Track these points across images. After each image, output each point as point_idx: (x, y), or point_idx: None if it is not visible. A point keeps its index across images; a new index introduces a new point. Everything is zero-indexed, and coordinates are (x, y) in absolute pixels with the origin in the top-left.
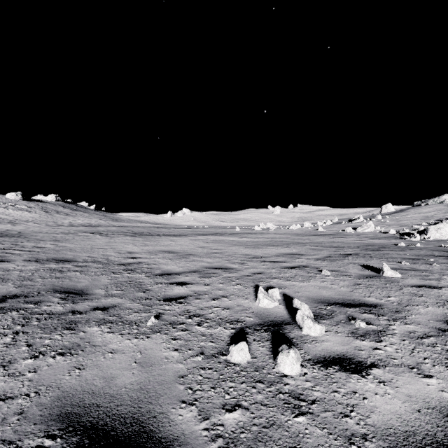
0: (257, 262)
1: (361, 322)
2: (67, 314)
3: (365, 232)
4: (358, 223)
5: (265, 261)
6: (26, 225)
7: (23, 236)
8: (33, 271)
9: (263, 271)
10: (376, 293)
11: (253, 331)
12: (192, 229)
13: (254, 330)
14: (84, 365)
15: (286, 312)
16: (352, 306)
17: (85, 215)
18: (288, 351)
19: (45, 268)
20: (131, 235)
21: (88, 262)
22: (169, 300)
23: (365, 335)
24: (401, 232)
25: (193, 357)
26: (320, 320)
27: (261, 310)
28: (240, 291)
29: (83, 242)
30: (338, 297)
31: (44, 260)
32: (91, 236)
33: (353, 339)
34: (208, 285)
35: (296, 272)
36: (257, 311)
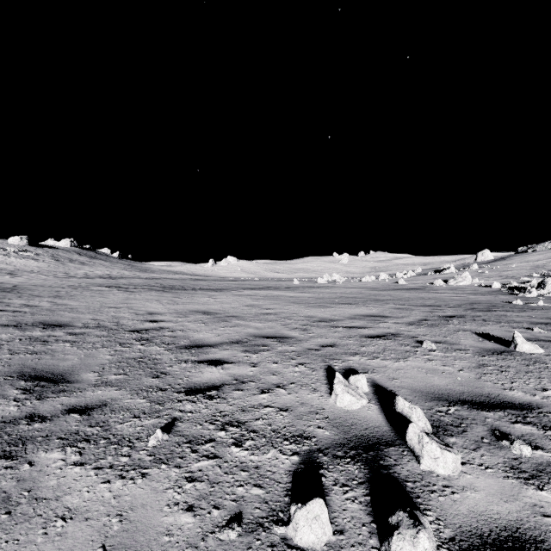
0: (325, 327)
1: (523, 445)
2: (19, 422)
3: (459, 286)
4: (449, 274)
5: (337, 326)
6: (29, 277)
7: (17, 290)
8: (4, 342)
9: (336, 343)
10: (520, 383)
11: (332, 460)
12: (238, 281)
13: (333, 458)
14: None
15: (383, 418)
16: (491, 408)
17: (105, 264)
18: (415, 534)
19: (24, 337)
20: (158, 289)
21: (89, 327)
22: (193, 392)
23: (540, 475)
24: (508, 286)
25: (220, 530)
26: (446, 436)
27: (340, 413)
28: (304, 376)
29: (92, 299)
30: (461, 390)
31: (28, 324)
32: (105, 291)
33: (519, 484)
34: (255, 365)
35: (384, 344)
36: (334, 416)
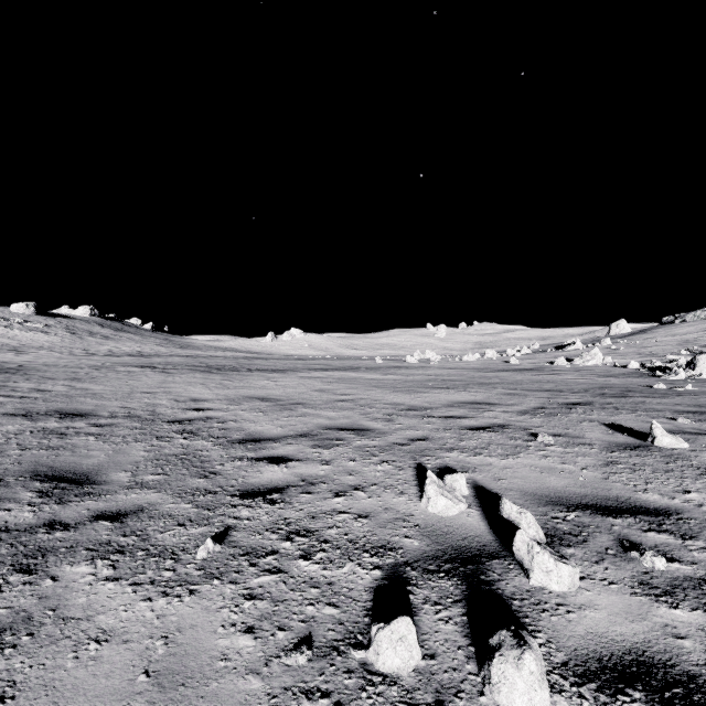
0: (415, 417)
1: (656, 557)
2: (36, 531)
3: (587, 366)
4: (574, 351)
5: (430, 416)
6: (38, 355)
7: (23, 371)
8: (11, 436)
9: (429, 436)
10: (656, 483)
11: (422, 575)
12: (305, 360)
13: (423, 573)
14: (18, 682)
15: (486, 526)
16: (619, 514)
17: (135, 338)
18: (519, 655)
19: (36, 429)
20: (203, 370)
21: (117, 417)
22: (250, 496)
23: (674, 592)
24: (649, 366)
25: (287, 654)
26: (562, 547)
27: (433, 521)
28: (388, 477)
29: (120, 382)
30: (583, 492)
31: (40, 413)
32: (136, 373)
33: (649, 601)
34: (327, 463)
35: (489, 438)
36: (425, 524)
